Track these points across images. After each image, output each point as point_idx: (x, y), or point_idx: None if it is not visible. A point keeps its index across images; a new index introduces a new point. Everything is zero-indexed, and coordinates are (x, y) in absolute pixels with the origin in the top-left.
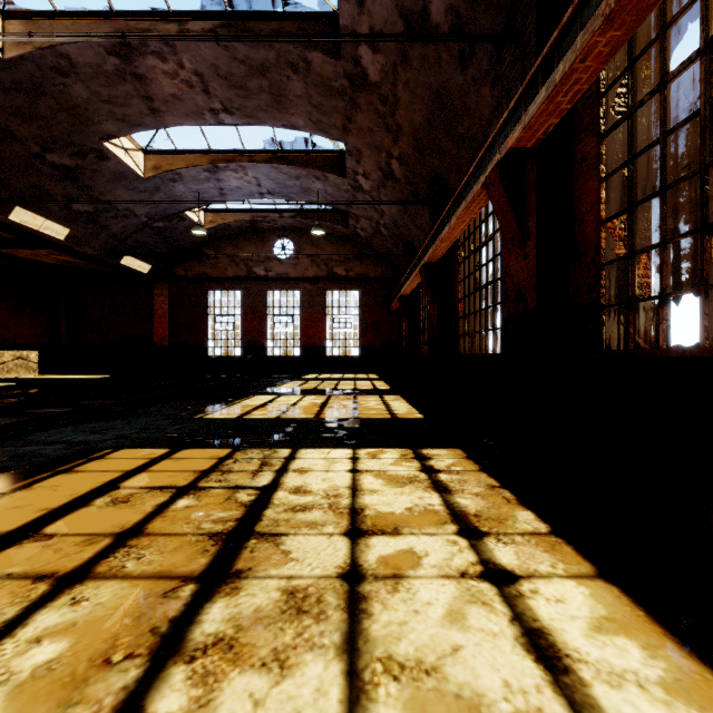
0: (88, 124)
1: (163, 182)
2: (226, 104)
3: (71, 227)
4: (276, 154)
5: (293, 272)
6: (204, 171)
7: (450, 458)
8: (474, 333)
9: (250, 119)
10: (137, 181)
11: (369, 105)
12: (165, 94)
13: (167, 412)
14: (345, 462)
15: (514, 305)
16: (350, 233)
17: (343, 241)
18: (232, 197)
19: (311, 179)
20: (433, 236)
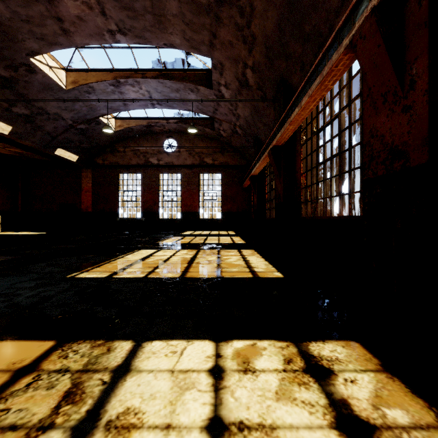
0: (14, 41)
1: (80, 93)
2: (120, 25)
3: (13, 125)
4: (162, 72)
5: (176, 161)
6: (110, 85)
7: (361, 371)
8: (317, 200)
9: (139, 39)
10: (61, 91)
11: (230, 18)
12: (71, 15)
13: (48, 270)
14: (203, 388)
15: (384, 166)
16: (215, 134)
17: (211, 140)
18: (132, 107)
19: (187, 92)
20: (281, 123)
